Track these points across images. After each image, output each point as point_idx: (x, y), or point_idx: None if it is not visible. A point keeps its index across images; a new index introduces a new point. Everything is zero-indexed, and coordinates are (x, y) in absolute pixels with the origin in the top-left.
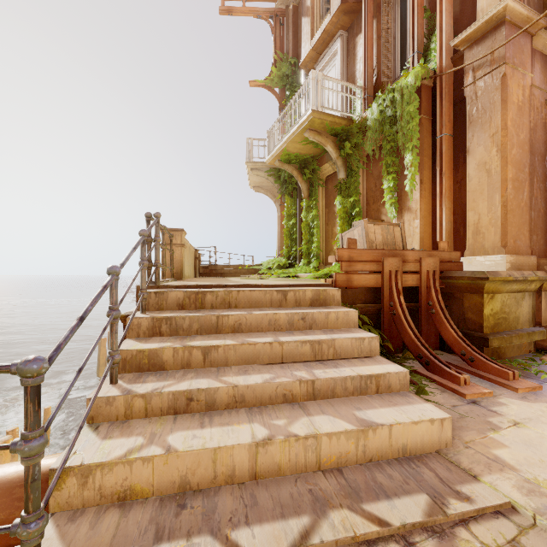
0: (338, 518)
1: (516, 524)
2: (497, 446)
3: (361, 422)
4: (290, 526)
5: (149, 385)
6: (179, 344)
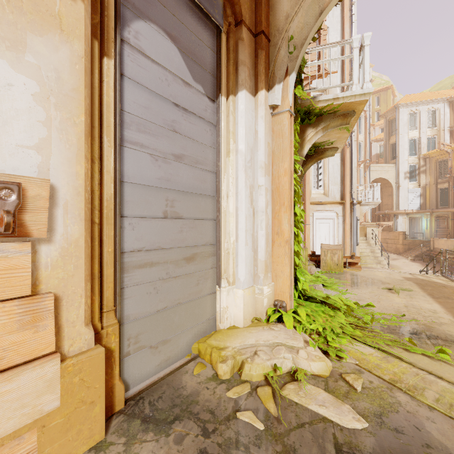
0: None
1: None
2: None
3: None
4: None
5: None
6: None
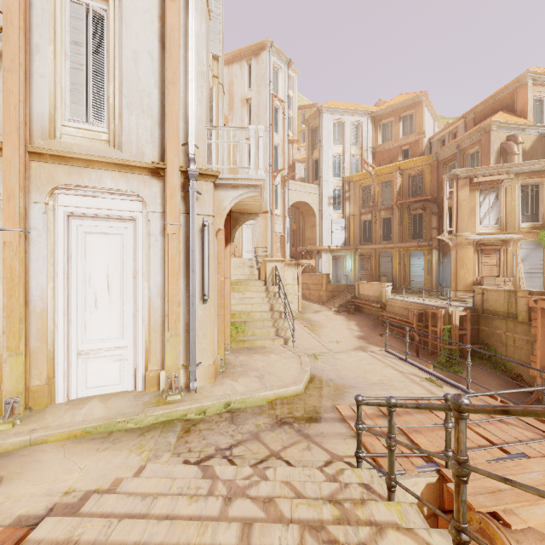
0: (245, 464)
1: (179, 455)
2: (122, 479)
3: (207, 468)
4: (266, 465)
5: (355, 493)
6: (347, 507)
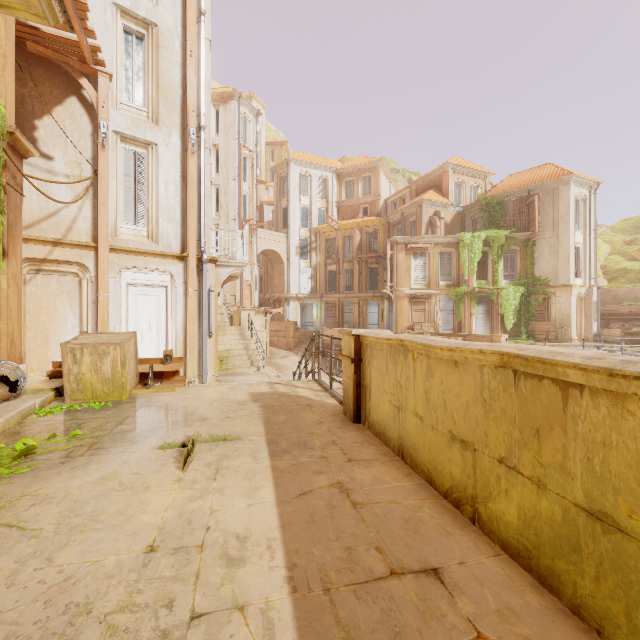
0: None
1: None
2: None
3: None
4: None
5: None
6: None
